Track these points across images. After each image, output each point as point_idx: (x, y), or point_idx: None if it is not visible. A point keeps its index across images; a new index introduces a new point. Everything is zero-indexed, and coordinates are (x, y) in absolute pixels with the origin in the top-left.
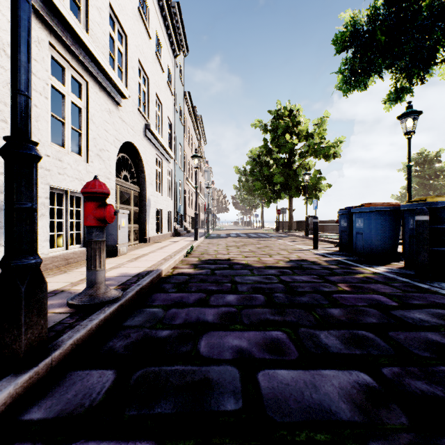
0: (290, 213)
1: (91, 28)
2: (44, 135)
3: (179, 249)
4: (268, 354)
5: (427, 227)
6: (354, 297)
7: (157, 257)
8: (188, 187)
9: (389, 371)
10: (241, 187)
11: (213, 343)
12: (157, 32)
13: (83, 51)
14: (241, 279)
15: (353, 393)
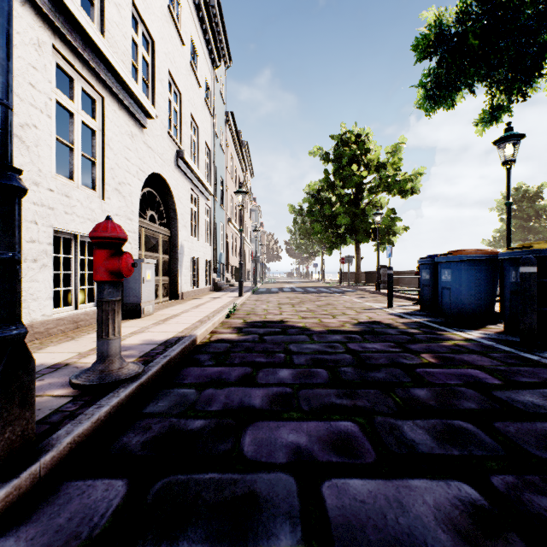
0: (358, 262)
1: (108, 30)
2: (47, 163)
3: (219, 308)
4: (335, 456)
5: (535, 281)
6: (444, 373)
7: (191, 319)
8: (230, 230)
9: (500, 481)
10: (297, 230)
11: (262, 438)
12: (192, 37)
13: (97, 58)
14: (298, 347)
15: (455, 515)
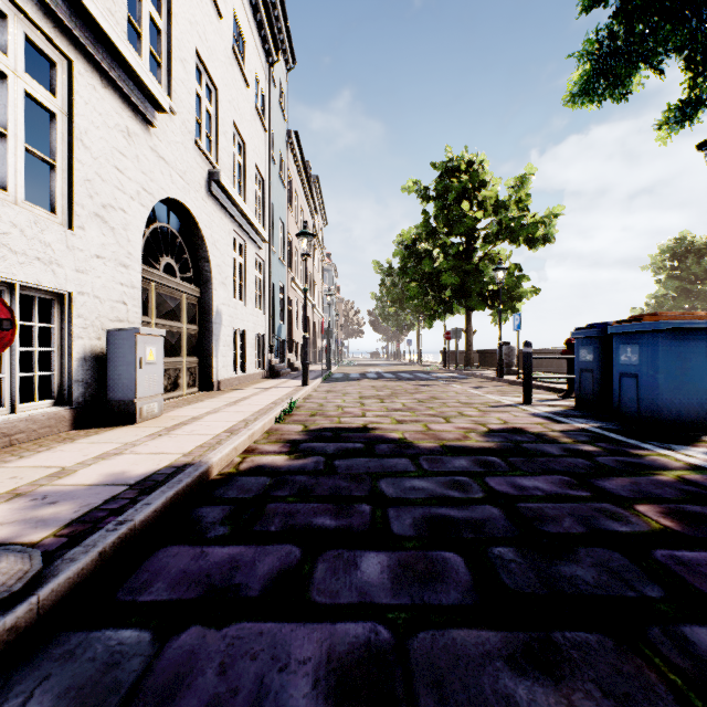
0: (469, 337)
1: None
2: None
3: (269, 406)
4: None
5: None
6: None
7: (217, 425)
8: (295, 294)
9: None
10: (384, 295)
11: None
12: (235, 11)
13: None
14: (395, 487)
15: None
